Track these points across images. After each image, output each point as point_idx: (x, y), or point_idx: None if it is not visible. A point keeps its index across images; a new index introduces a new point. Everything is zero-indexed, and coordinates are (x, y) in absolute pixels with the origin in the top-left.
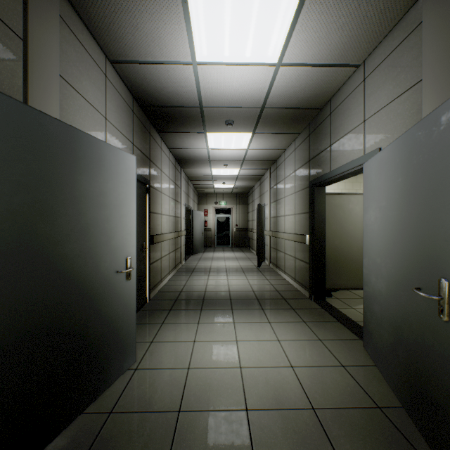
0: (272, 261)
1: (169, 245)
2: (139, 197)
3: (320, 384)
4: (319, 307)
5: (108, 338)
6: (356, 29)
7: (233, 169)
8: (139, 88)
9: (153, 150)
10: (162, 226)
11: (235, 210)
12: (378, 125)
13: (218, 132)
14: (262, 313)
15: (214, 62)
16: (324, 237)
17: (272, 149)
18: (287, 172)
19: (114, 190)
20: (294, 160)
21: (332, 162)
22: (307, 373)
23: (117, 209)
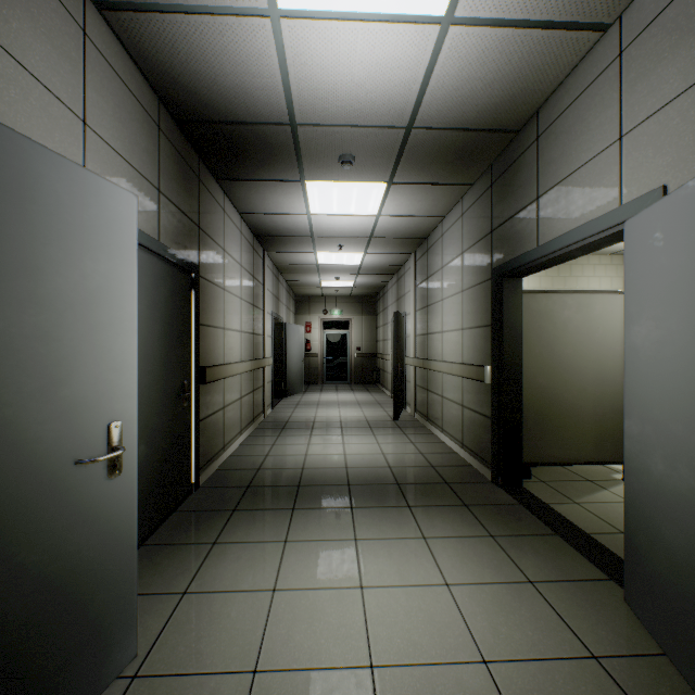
0: (419, 410)
1: (240, 384)
2: (174, 296)
3: None
4: (514, 501)
5: (48, 628)
6: None
7: (352, 254)
8: (168, 78)
9: (207, 211)
10: (227, 349)
11: (355, 324)
12: (659, 139)
13: (326, 181)
14: (409, 517)
15: (314, 13)
16: (520, 370)
17: (421, 216)
18: (448, 256)
19: (70, 265)
20: (462, 234)
21: (541, 228)
22: (522, 683)
23: (77, 312)
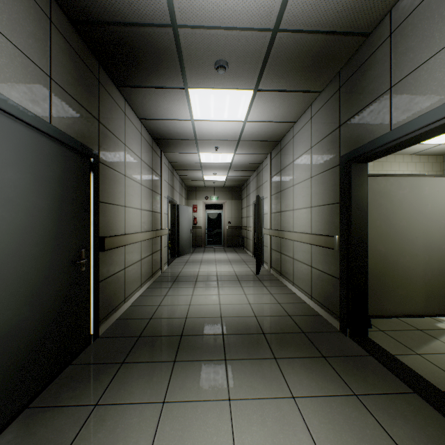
0: (274, 267)
1: (140, 249)
2: (69, 175)
3: None
4: (364, 352)
5: None
6: None
7: (225, 154)
8: None
9: (107, 110)
10: (128, 223)
11: (227, 206)
12: None
13: (205, 88)
14: (277, 371)
15: None
16: (365, 240)
17: (277, 122)
18: (298, 152)
19: None
20: (311, 133)
21: (395, 113)
22: None
23: None
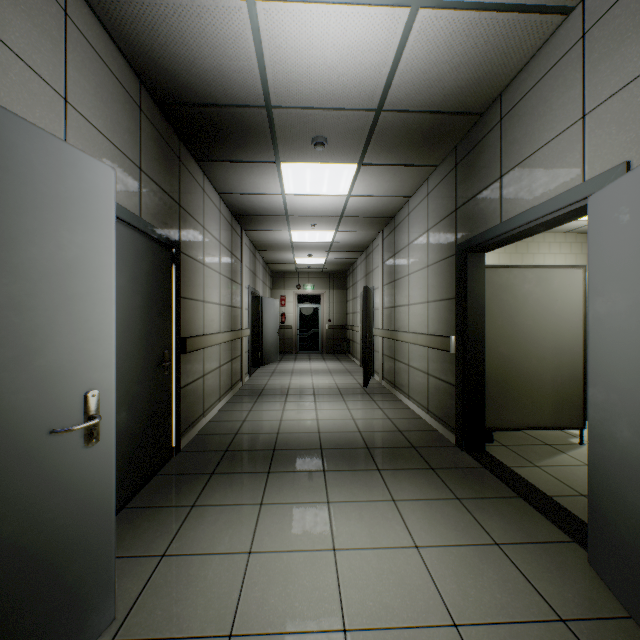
0: (386, 378)
1: (219, 353)
2: (155, 270)
3: None
4: (478, 465)
5: (22, 598)
6: None
7: (324, 232)
8: (148, 61)
9: (187, 190)
10: (206, 321)
11: (327, 298)
12: (622, 116)
13: (300, 162)
14: (379, 480)
15: None
16: (483, 340)
17: (389, 196)
18: (414, 234)
19: (45, 235)
20: (427, 212)
21: (504, 205)
22: None
23: (53, 282)
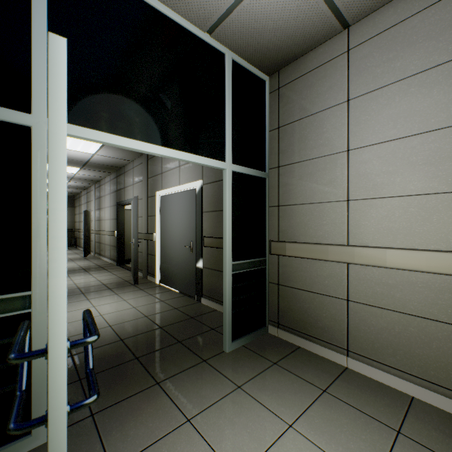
0: (97, 252)
1: None
2: None
3: (109, 281)
4: (120, 267)
5: None
6: (126, 155)
7: None
8: None
9: None
10: None
11: None
12: (136, 188)
13: None
14: (87, 272)
15: None
16: (124, 232)
17: (96, 176)
18: (107, 192)
19: None
20: (110, 187)
21: (125, 196)
22: (105, 280)
23: None
